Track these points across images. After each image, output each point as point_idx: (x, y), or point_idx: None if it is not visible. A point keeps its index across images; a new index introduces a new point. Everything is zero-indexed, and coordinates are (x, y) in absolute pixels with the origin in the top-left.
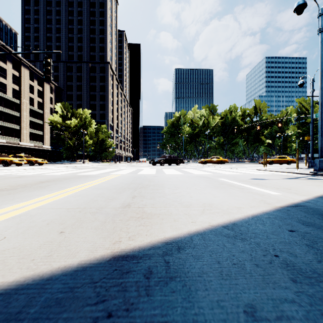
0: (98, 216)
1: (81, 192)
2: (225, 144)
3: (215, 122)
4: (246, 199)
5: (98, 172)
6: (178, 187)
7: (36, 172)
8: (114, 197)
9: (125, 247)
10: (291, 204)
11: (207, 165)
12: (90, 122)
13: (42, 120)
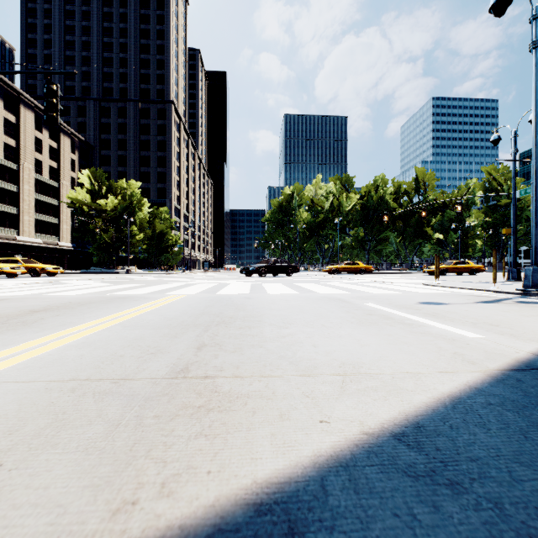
0: (108, 404)
1: (99, 334)
2: (368, 240)
3: (350, 204)
4: (424, 351)
5: (147, 291)
6: (289, 322)
7: (34, 290)
8: (161, 348)
9: (142, 528)
10: (517, 362)
11: (338, 276)
12: (140, 203)
13: (56, 198)
